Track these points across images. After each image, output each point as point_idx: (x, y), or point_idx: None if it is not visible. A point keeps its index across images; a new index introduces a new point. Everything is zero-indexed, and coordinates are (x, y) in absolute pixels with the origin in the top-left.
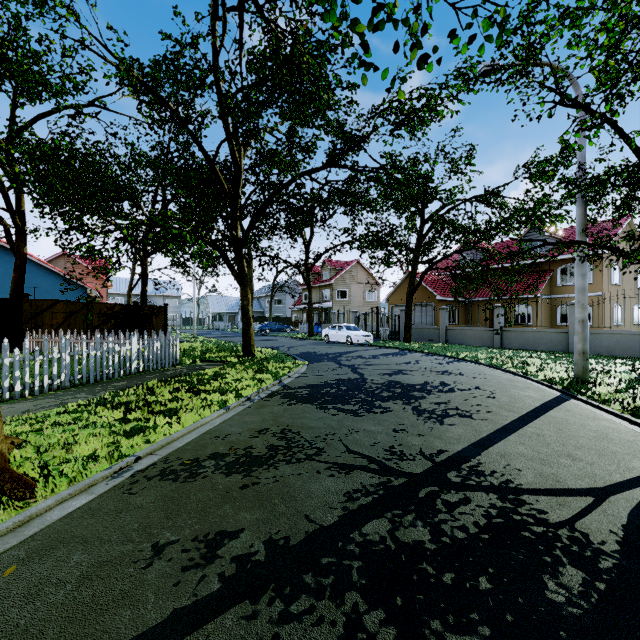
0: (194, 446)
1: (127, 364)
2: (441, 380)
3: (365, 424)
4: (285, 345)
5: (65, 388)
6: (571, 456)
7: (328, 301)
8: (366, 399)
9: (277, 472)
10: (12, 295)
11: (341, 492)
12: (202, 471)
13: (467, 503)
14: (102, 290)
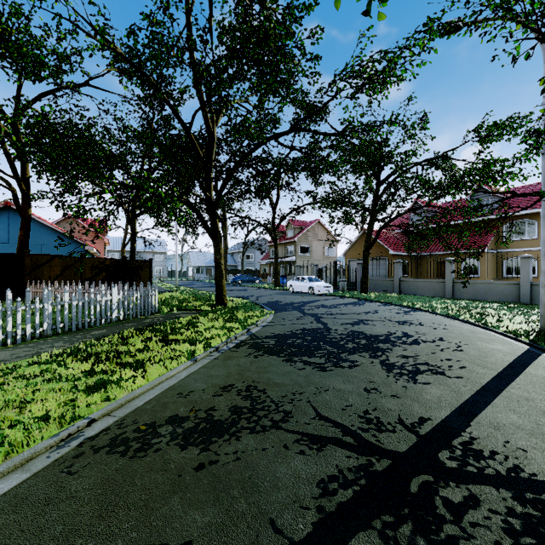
0: (154, 405)
1: (108, 313)
2: (403, 331)
3: (334, 381)
4: (254, 295)
5: (47, 336)
6: None
7: (292, 256)
8: (332, 351)
9: (239, 445)
10: (18, 251)
11: (314, 480)
12: (156, 441)
13: (476, 505)
14: (100, 247)
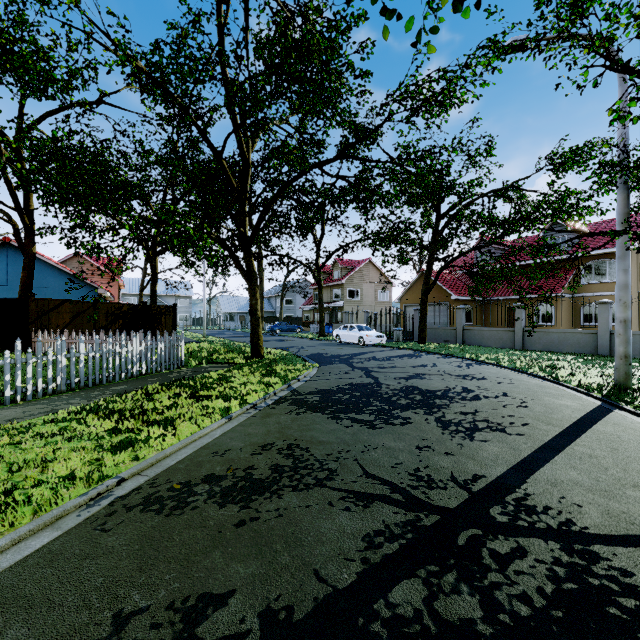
0: (188, 465)
1: (129, 366)
2: (463, 385)
3: (383, 439)
4: (295, 346)
5: (61, 392)
6: (639, 486)
7: (339, 301)
8: (383, 407)
9: (281, 503)
10: (21, 295)
11: (359, 534)
12: (192, 500)
13: (522, 556)
14: (114, 290)
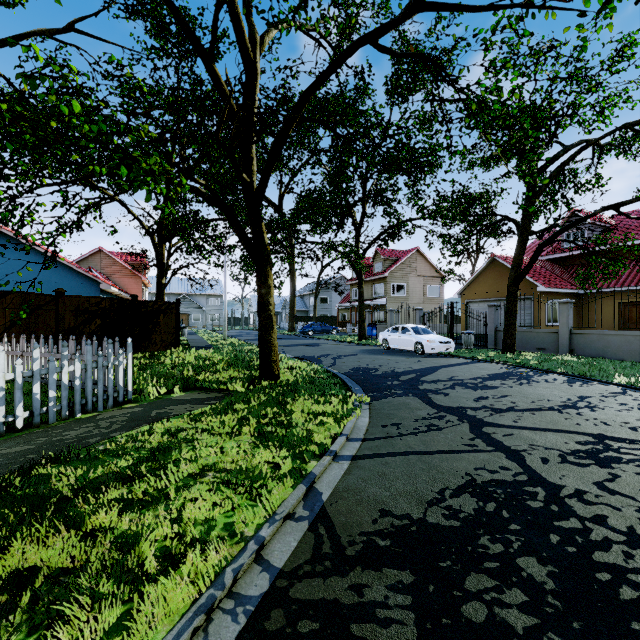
0: None
1: None
2: None
3: None
4: (330, 353)
5: None
6: None
7: (381, 297)
8: None
9: None
10: None
11: None
12: None
13: None
14: (138, 288)
